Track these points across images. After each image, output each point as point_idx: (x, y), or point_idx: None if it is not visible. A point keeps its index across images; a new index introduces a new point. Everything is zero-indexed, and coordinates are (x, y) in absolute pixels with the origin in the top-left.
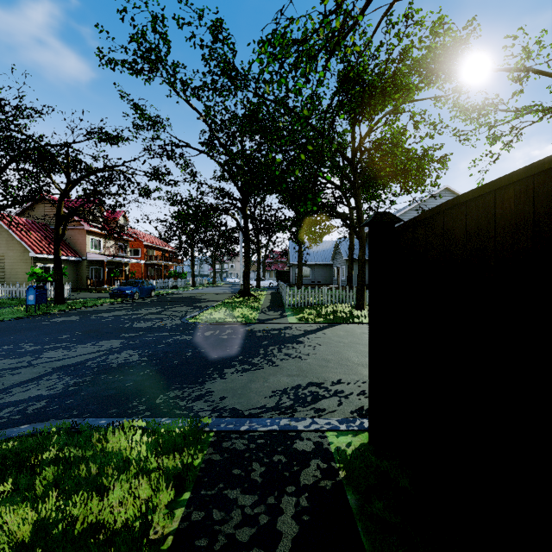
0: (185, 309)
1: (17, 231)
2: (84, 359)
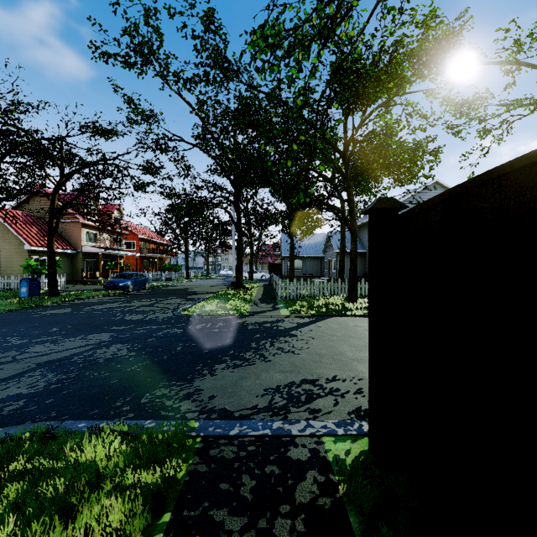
0: (177, 301)
1: (13, 224)
2: (71, 353)
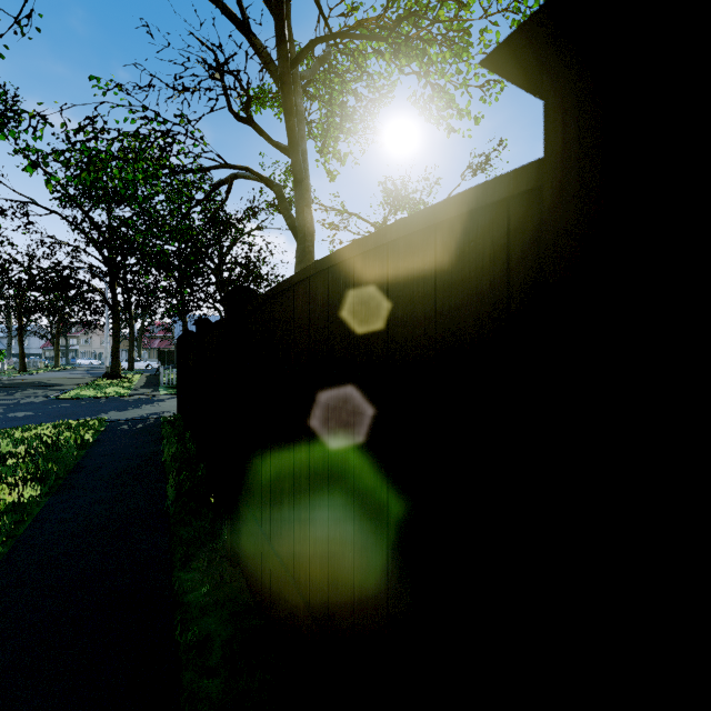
0: (40, 391)
1: None
2: None
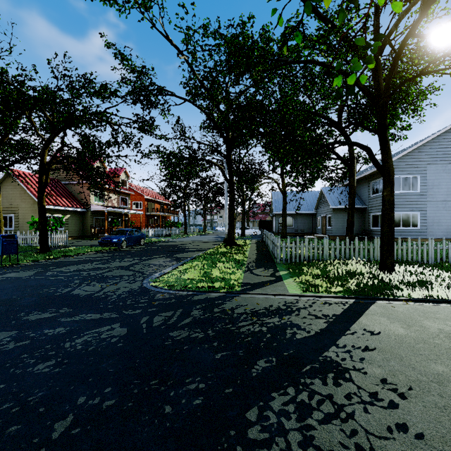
0: (160, 261)
1: (28, 185)
2: None
